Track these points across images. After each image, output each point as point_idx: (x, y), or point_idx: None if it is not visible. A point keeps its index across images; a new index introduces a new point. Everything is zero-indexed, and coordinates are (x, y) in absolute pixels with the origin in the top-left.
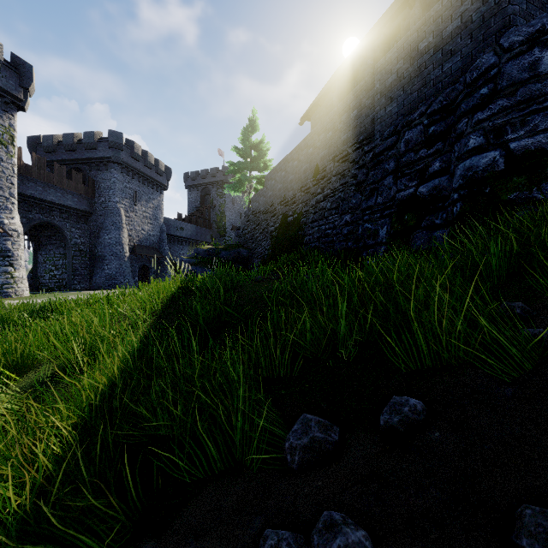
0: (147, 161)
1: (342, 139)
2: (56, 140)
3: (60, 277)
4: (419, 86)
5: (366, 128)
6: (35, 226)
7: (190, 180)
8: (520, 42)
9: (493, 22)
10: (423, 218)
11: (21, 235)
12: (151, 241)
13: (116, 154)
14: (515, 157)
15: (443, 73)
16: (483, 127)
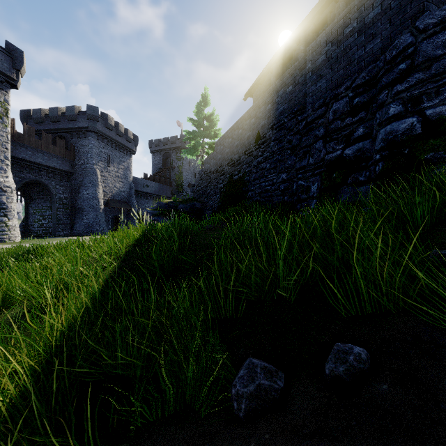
0: (119, 130)
1: (279, 110)
2: (43, 113)
3: (47, 226)
4: (344, 64)
5: (300, 100)
6: (26, 183)
7: (154, 146)
8: (433, 24)
9: (409, 8)
10: (349, 176)
11: (14, 190)
12: (122, 196)
13: (93, 124)
14: (430, 122)
15: (365, 53)
16: (402, 97)
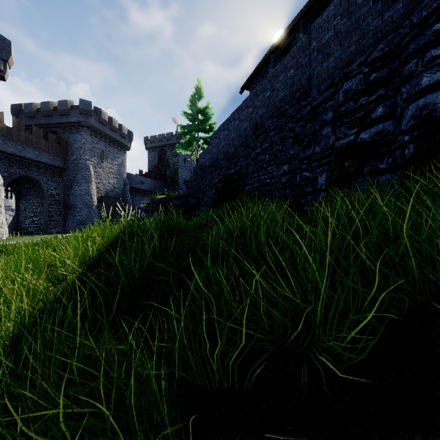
0: (112, 126)
1: (279, 97)
2: (35, 108)
3: (38, 223)
4: (357, 38)
5: (303, 84)
6: (16, 179)
7: (149, 142)
8: None
9: None
10: (365, 164)
11: (1, 186)
12: (116, 193)
13: (86, 119)
14: None
15: (383, 22)
16: (438, 63)
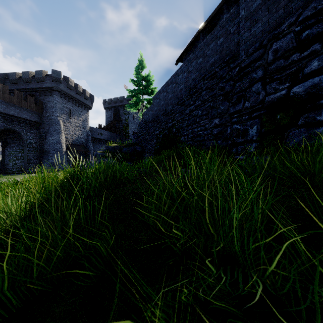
0: (78, 90)
1: (210, 62)
2: (17, 76)
3: (19, 165)
4: (285, 2)
5: (232, 49)
6: (2, 131)
7: (107, 104)
8: None
9: None
10: (299, 116)
11: None
12: (81, 141)
13: (57, 85)
14: None
15: None
16: None
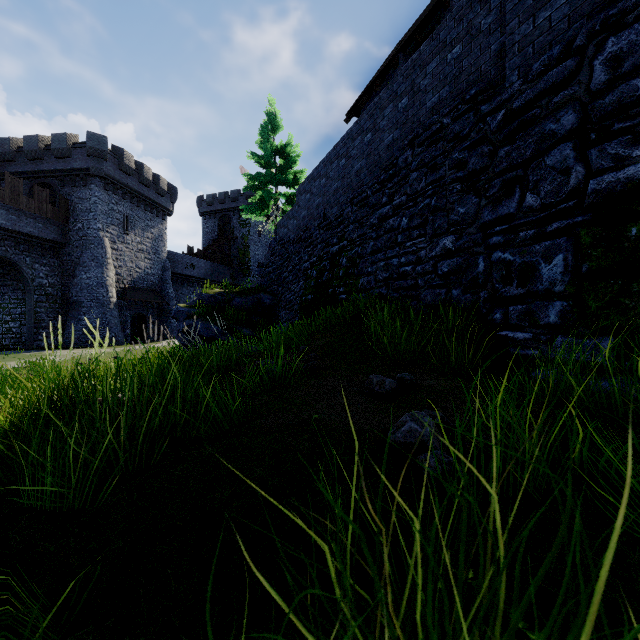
0: (143, 176)
1: (428, 104)
2: (15, 145)
3: (17, 331)
4: None
5: (483, 70)
6: None
7: (205, 205)
8: None
9: None
10: None
11: None
12: (150, 282)
13: (98, 165)
14: None
15: None
16: None
